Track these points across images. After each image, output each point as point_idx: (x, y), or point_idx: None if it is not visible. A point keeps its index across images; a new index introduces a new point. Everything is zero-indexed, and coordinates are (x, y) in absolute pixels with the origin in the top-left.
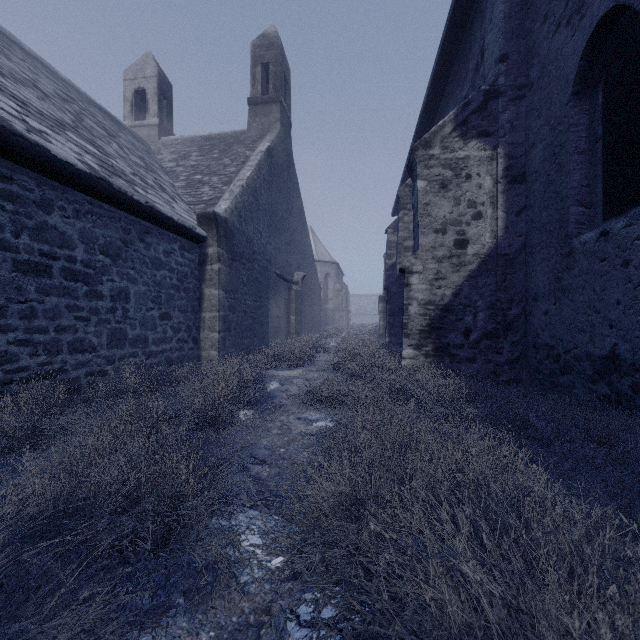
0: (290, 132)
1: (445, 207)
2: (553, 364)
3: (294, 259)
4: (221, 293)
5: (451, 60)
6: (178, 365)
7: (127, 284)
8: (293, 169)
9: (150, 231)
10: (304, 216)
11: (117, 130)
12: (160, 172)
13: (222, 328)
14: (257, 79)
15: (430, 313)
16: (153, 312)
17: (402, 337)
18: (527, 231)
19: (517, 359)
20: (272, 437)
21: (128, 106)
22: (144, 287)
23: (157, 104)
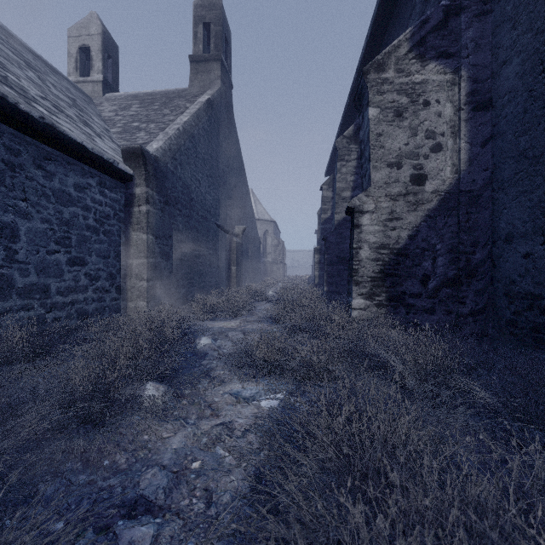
0: (231, 92)
1: (400, 138)
2: (540, 317)
3: (235, 213)
4: (150, 238)
5: (392, 3)
6: (96, 318)
7: (14, 218)
8: (234, 127)
9: (53, 158)
10: (245, 174)
11: (49, 72)
12: (94, 116)
13: (151, 276)
14: (199, 38)
15: (383, 258)
16: (58, 256)
17: (351, 285)
18: (495, 164)
19: (482, 310)
20: (184, 434)
21: (73, 62)
22: (43, 224)
23: (101, 61)
